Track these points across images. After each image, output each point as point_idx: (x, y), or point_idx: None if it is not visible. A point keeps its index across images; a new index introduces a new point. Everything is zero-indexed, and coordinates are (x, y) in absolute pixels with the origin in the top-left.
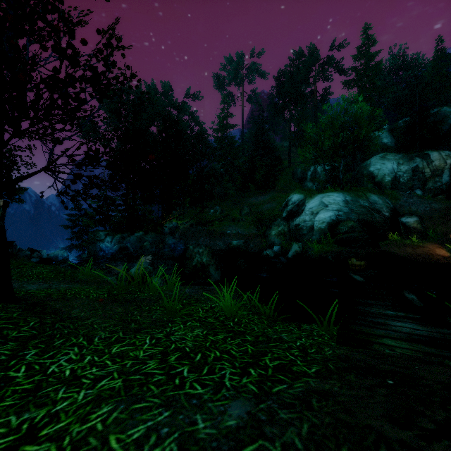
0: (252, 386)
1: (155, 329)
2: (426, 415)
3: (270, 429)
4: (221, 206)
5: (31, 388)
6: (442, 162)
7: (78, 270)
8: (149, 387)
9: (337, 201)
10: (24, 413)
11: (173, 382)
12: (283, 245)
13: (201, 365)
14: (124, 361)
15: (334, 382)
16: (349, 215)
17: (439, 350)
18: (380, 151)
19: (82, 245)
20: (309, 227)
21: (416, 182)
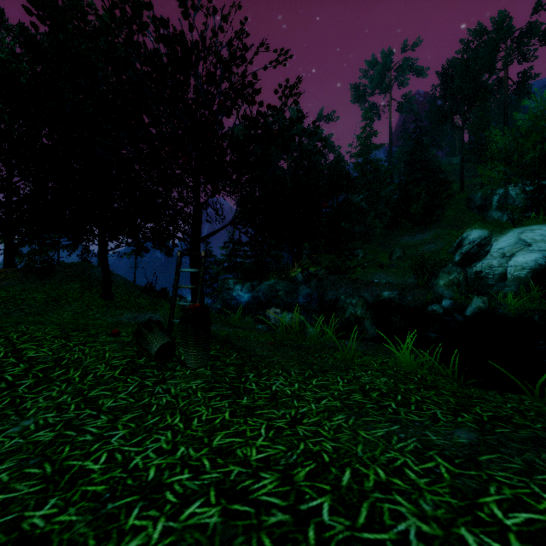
0: (471, 424)
1: (339, 372)
2: None
3: (506, 450)
4: (363, 249)
5: (270, 397)
6: None
7: (228, 317)
8: (367, 409)
9: None
10: (279, 409)
11: (387, 410)
12: (457, 299)
13: (406, 403)
14: (329, 391)
15: None
16: None
17: None
18: None
19: (212, 293)
20: (499, 275)
21: None
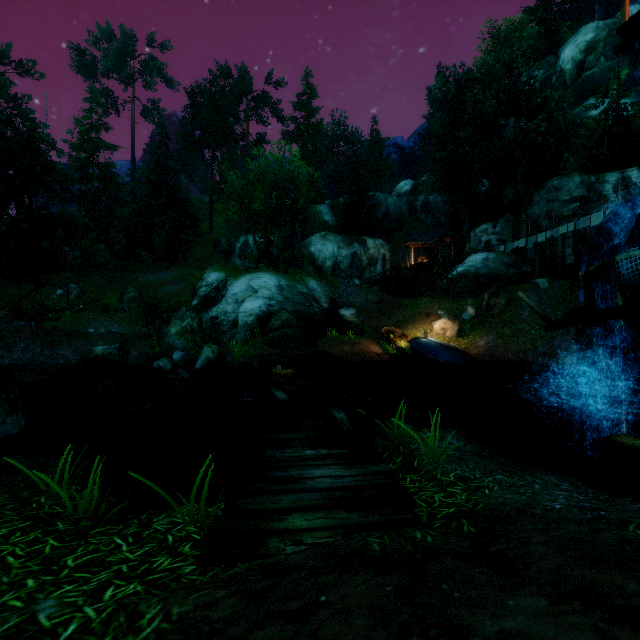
0: None
1: None
2: None
3: None
4: (82, 285)
5: None
6: (376, 251)
7: None
8: None
9: (270, 286)
10: None
11: None
12: (190, 350)
13: None
14: None
15: None
16: (284, 305)
17: (364, 513)
18: (322, 230)
19: None
20: (232, 321)
21: (355, 270)
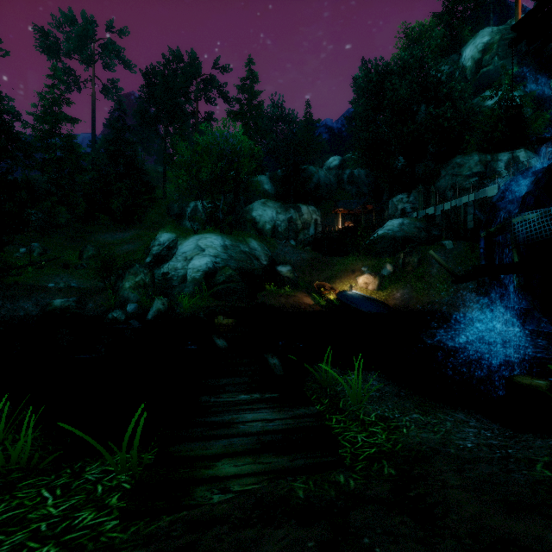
0: None
1: None
2: None
3: None
4: (45, 244)
5: None
6: (309, 216)
7: None
8: None
9: (216, 245)
10: None
11: None
12: (143, 302)
13: None
14: None
15: None
16: (229, 263)
17: (291, 457)
18: (262, 197)
19: None
20: (181, 276)
21: (291, 232)
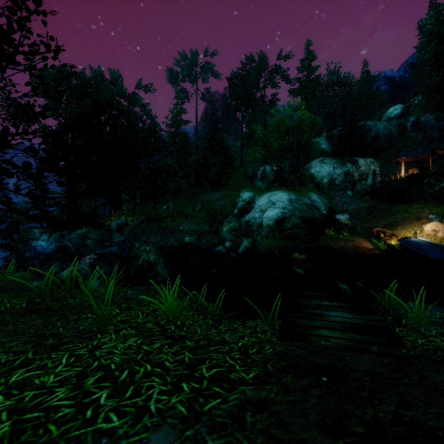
0: (181, 407)
1: (78, 343)
2: (356, 415)
3: None
4: (174, 203)
5: None
6: (367, 168)
7: None
8: (47, 428)
9: (283, 200)
10: None
11: (83, 415)
12: (234, 241)
13: (126, 385)
14: (23, 392)
15: (271, 388)
16: (294, 213)
17: (366, 337)
18: (320, 156)
19: (11, 244)
20: (259, 223)
21: (348, 184)
